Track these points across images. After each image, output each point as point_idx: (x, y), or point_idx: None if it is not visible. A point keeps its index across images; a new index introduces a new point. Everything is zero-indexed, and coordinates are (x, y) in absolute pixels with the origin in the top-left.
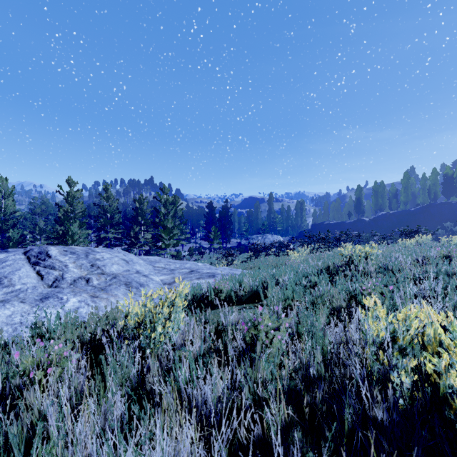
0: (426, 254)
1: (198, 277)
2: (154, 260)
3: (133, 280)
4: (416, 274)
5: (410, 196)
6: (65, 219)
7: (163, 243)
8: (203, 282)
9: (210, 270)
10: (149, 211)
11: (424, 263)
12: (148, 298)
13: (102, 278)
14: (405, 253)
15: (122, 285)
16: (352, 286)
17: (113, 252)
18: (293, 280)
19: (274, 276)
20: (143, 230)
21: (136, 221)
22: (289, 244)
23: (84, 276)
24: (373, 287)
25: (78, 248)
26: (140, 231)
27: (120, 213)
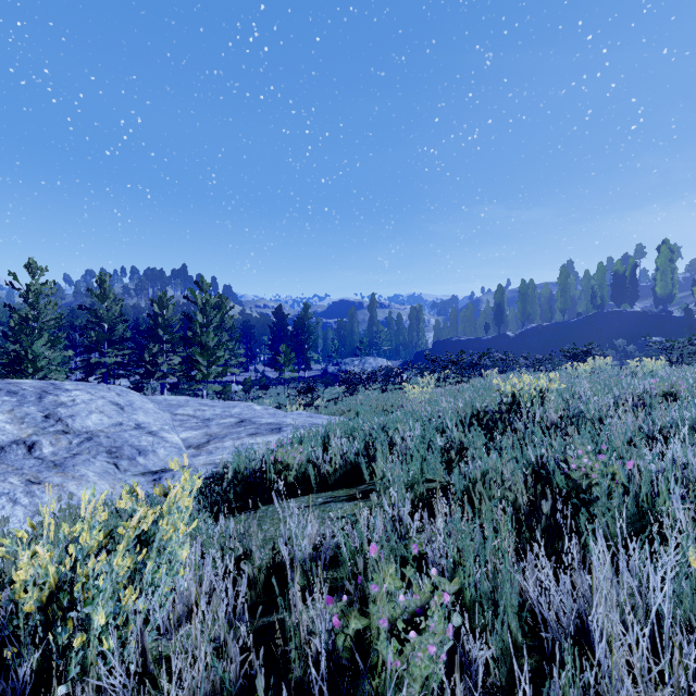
0: (635, 389)
1: (251, 432)
2: (176, 402)
3: (127, 444)
4: (644, 429)
5: (569, 302)
6: (22, 332)
7: (200, 372)
8: (261, 441)
9: (274, 418)
10: (177, 319)
11: (639, 406)
12: (86, 523)
13: (62, 440)
14: (596, 387)
15: (101, 455)
16: (531, 453)
17: (99, 389)
18: (420, 440)
19: (385, 430)
20: (166, 350)
21: (155, 335)
22: (402, 372)
23: (24, 439)
24: (588, 462)
25: (28, 384)
26: (161, 353)
27: (126, 322)
